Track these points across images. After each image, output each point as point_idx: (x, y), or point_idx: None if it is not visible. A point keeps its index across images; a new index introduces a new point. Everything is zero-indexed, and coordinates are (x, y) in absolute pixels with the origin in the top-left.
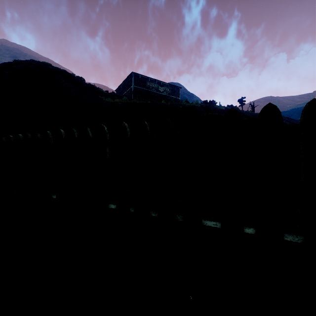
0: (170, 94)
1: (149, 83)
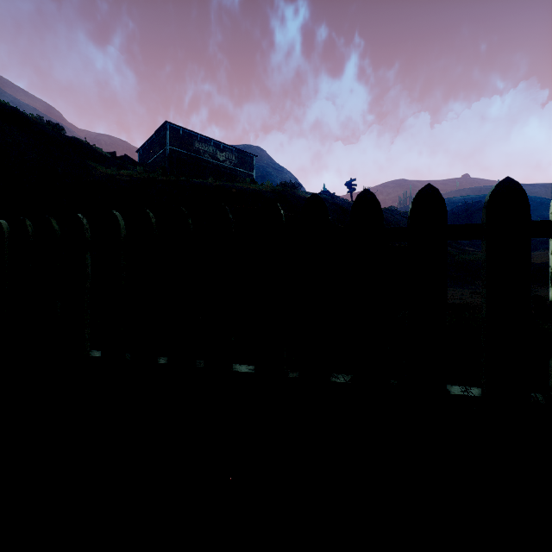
0: (237, 166)
1: (199, 144)
